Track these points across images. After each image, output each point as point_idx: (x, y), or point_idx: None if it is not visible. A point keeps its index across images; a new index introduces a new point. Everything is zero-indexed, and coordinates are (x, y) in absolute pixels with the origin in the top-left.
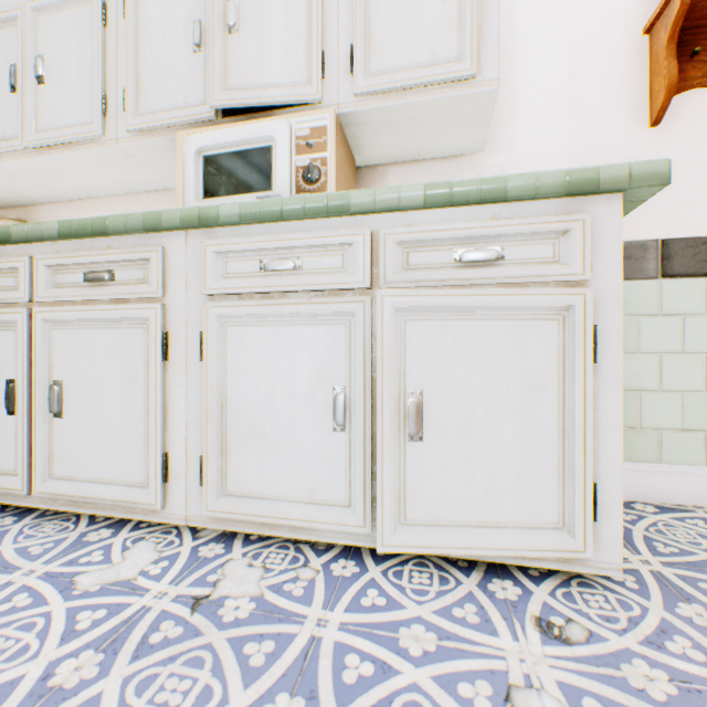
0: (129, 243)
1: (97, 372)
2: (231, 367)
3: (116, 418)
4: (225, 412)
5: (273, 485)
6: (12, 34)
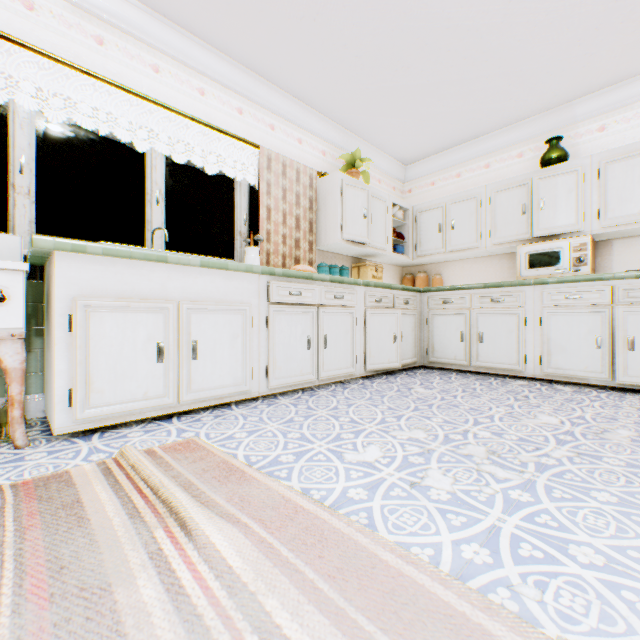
0: (509, 290)
1: (496, 329)
2: (551, 328)
3: (504, 343)
4: (549, 342)
5: (569, 365)
6: (438, 212)
